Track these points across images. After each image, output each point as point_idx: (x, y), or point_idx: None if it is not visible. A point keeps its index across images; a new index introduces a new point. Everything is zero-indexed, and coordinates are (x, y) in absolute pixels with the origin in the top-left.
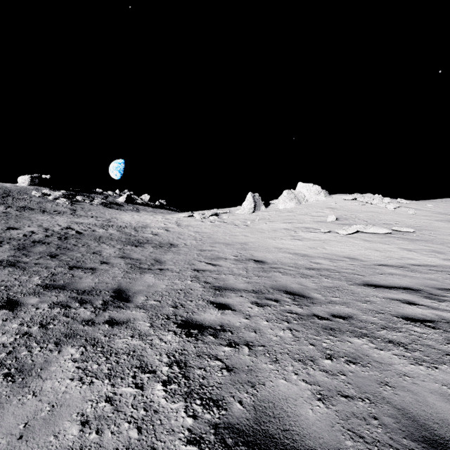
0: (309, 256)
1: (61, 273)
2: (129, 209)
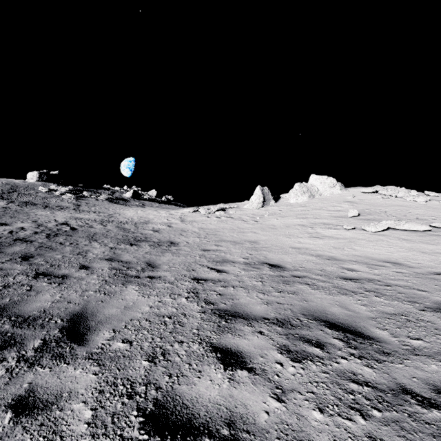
0: (338, 260)
1: (18, 284)
2: (134, 204)
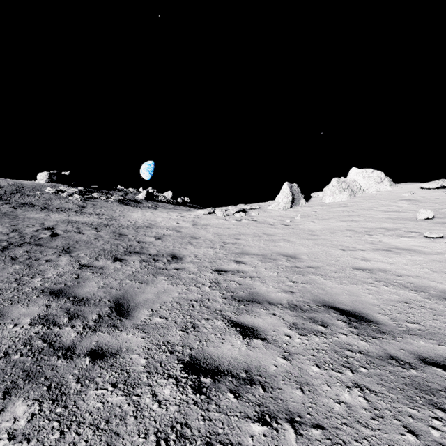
0: None
1: None
2: (146, 206)
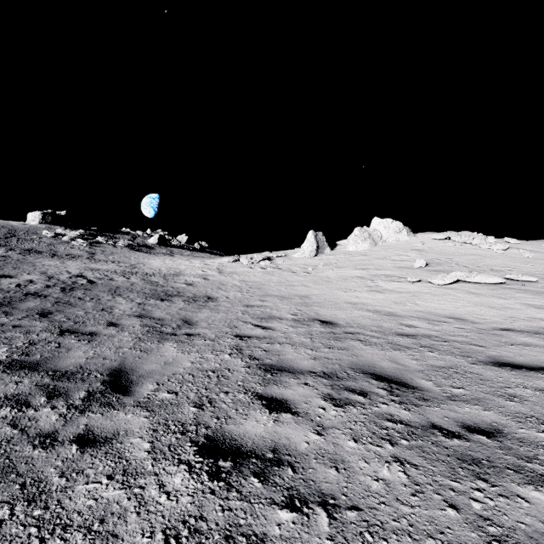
0: (397, 316)
1: (44, 341)
2: (161, 252)
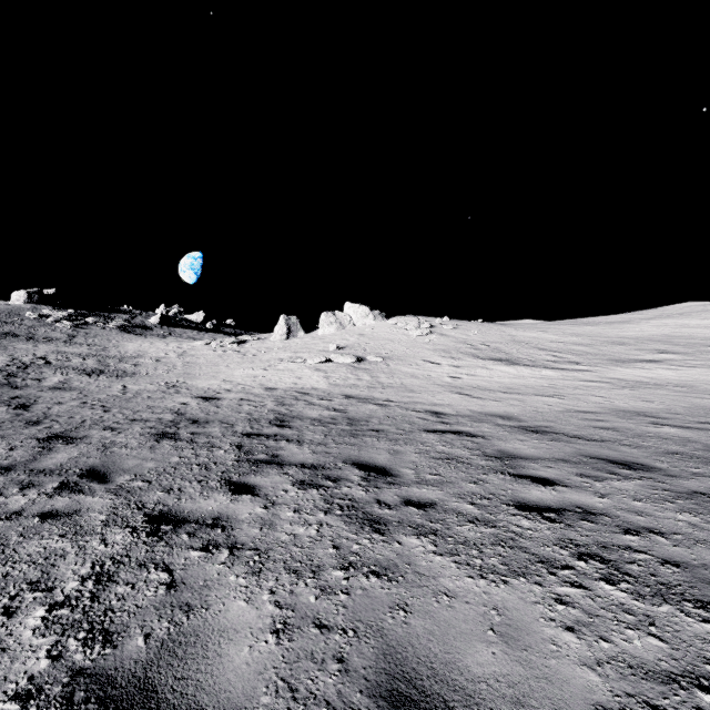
0: (230, 383)
1: None
2: (156, 334)
